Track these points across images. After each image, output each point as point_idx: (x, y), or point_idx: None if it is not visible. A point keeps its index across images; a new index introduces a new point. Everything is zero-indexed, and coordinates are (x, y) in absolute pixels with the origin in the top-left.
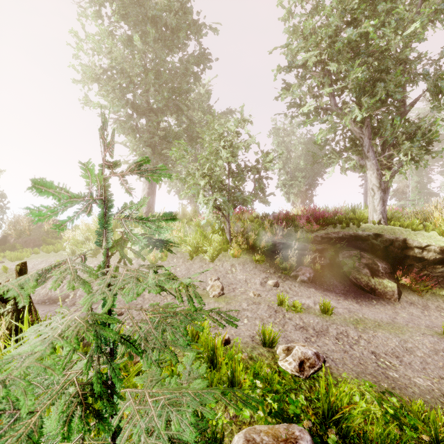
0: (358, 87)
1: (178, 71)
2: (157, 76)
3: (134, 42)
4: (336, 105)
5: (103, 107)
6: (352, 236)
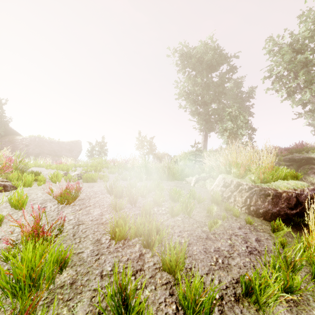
0: (309, 80)
1: (217, 85)
2: (207, 89)
3: (198, 81)
4: (300, 89)
5: (186, 107)
6: (308, 158)
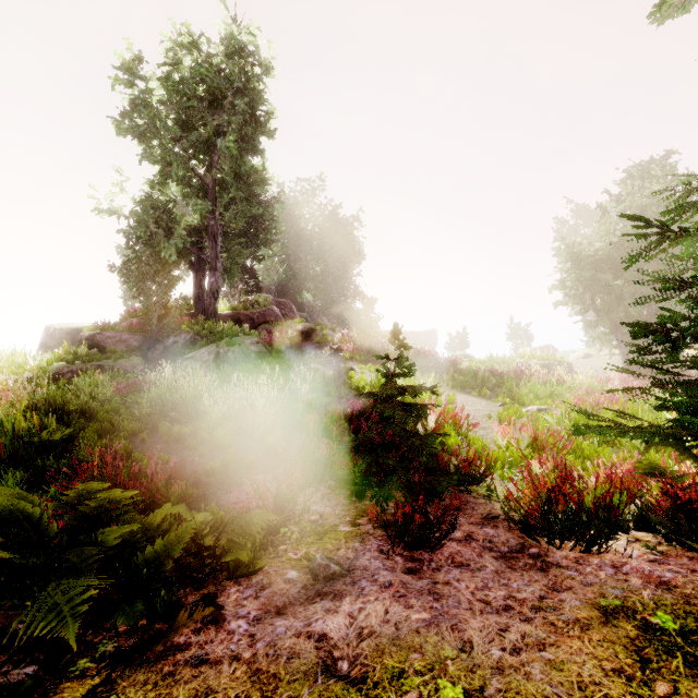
0: None
1: None
2: None
3: None
4: None
5: None
6: None
